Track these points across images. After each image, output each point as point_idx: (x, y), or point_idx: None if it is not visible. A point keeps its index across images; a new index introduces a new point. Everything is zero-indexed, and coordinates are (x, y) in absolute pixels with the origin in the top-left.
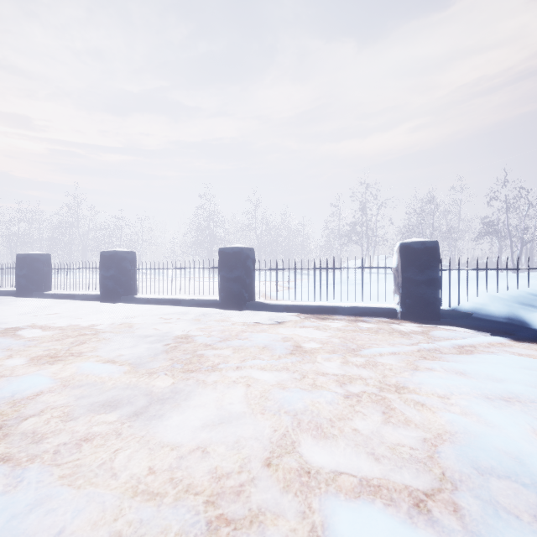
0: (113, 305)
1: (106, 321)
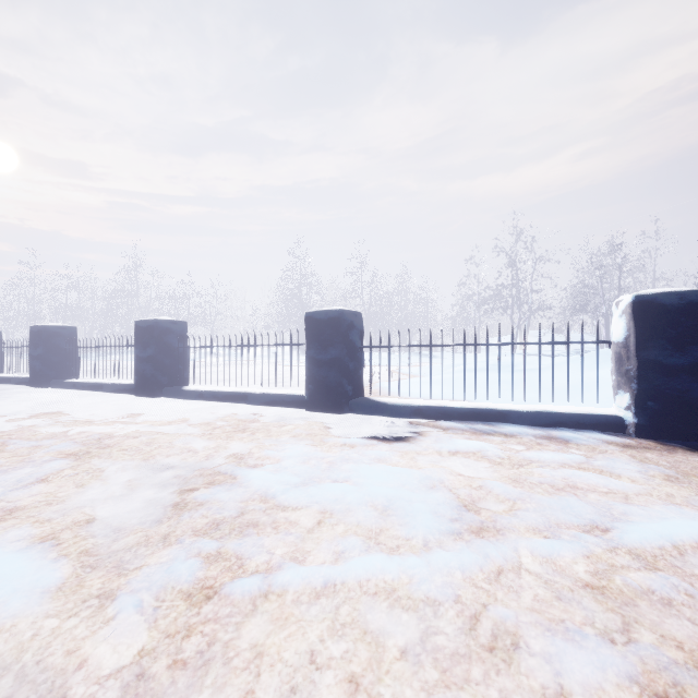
0: (151, 401)
1: (119, 431)
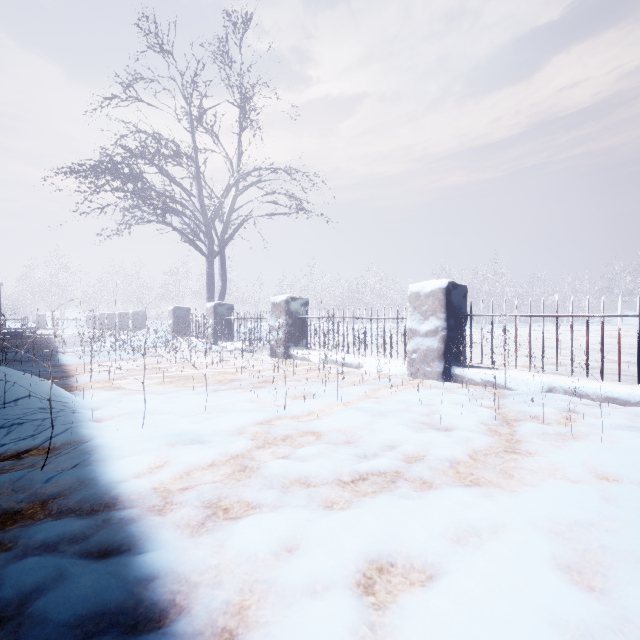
0: None
1: None
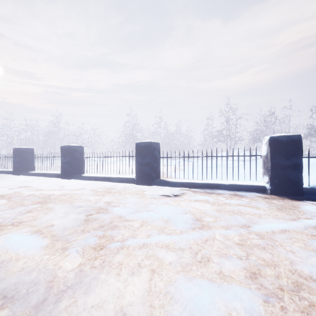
0: (68, 181)
1: (57, 193)
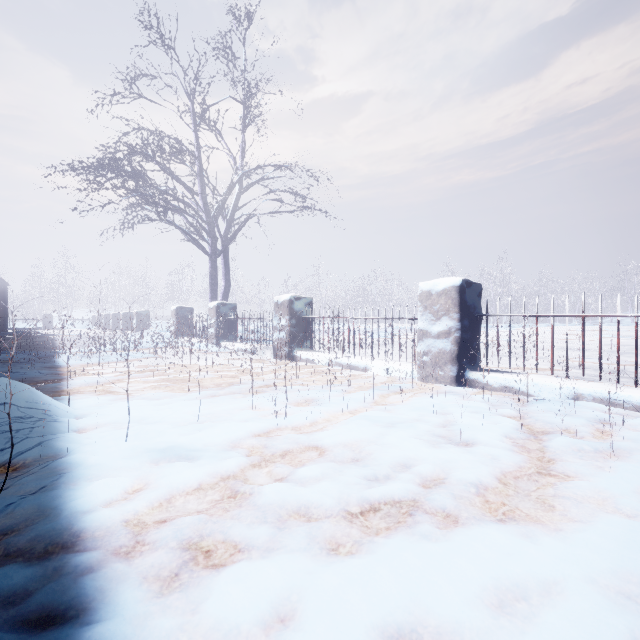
0: None
1: None
